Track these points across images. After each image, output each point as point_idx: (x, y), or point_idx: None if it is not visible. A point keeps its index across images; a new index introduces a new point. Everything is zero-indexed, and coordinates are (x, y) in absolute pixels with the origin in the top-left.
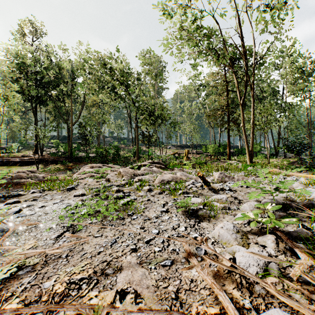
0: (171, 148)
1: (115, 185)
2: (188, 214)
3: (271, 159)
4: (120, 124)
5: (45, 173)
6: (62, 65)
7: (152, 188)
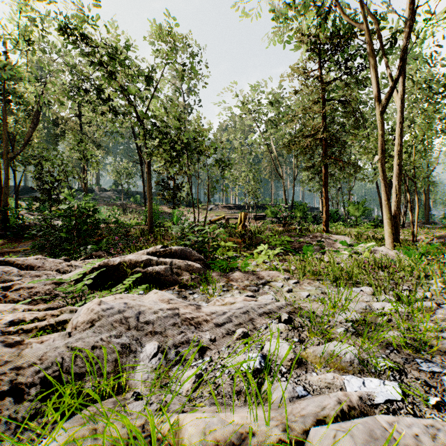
0: (213, 210)
1: None
2: None
3: None
4: (126, 167)
5: None
6: None
7: None
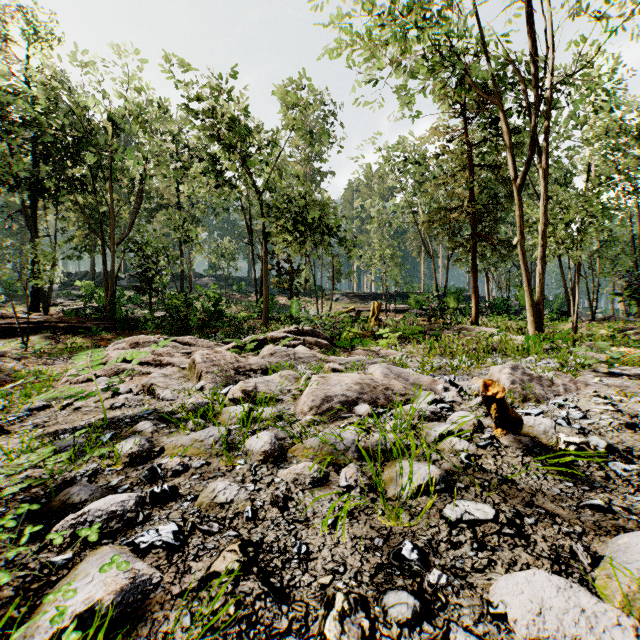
0: (339, 301)
1: (161, 413)
2: None
3: (565, 324)
4: (230, 247)
5: (29, 360)
6: (89, 104)
7: (288, 434)
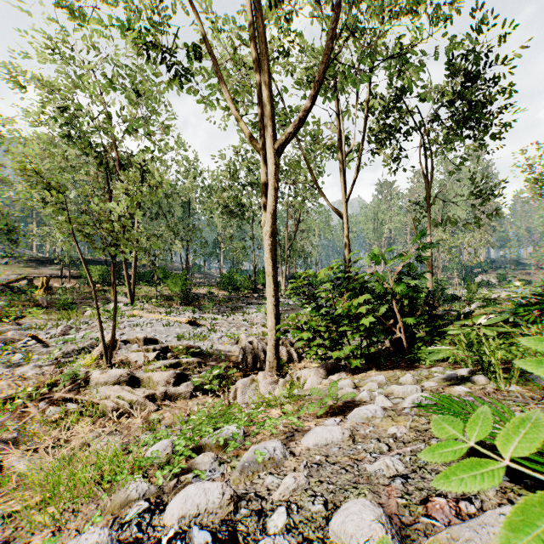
0: (12, 264)
1: None
2: (9, 366)
3: None
4: None
5: None
6: None
7: None
